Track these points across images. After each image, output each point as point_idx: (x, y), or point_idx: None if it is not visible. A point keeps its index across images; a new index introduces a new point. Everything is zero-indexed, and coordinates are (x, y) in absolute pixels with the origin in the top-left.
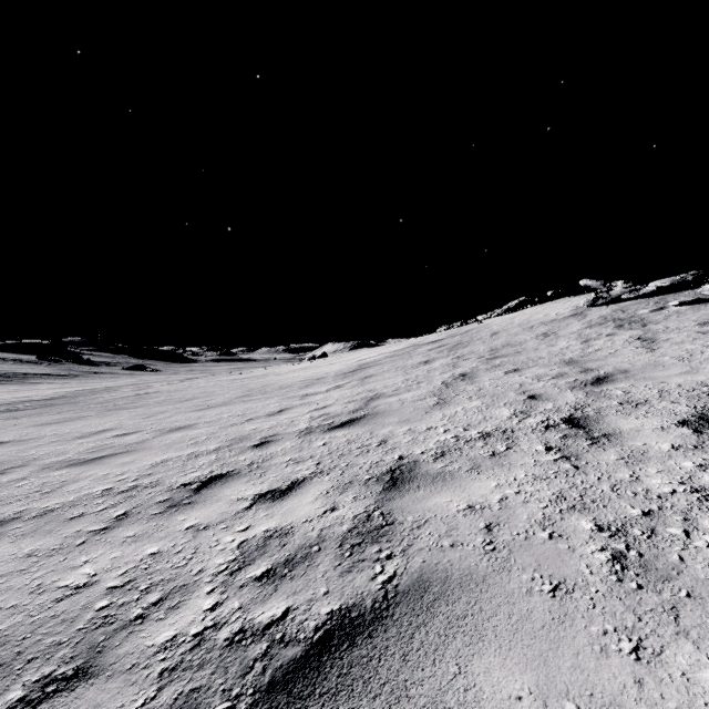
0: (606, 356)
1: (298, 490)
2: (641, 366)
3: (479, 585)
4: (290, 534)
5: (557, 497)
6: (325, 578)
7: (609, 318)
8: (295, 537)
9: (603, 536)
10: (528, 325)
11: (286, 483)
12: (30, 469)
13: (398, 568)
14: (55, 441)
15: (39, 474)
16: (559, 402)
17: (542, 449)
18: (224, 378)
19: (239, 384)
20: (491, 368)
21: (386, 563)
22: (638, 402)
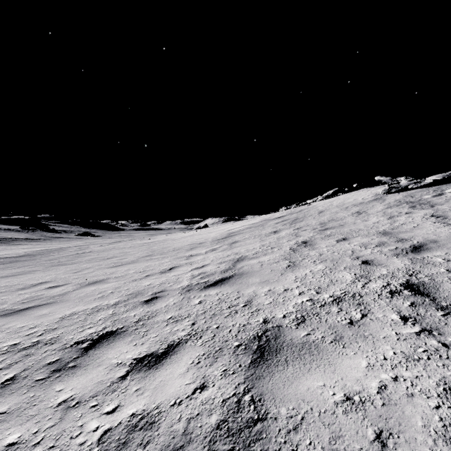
0: (412, 228)
1: (172, 356)
2: (446, 237)
3: None
4: (156, 424)
5: (445, 391)
6: None
7: (403, 201)
8: (159, 431)
9: None
10: (344, 206)
11: (163, 346)
12: None
13: None
14: (3, 292)
15: None
16: (391, 268)
17: (397, 318)
18: (137, 242)
19: (147, 247)
20: (324, 237)
21: None
22: None
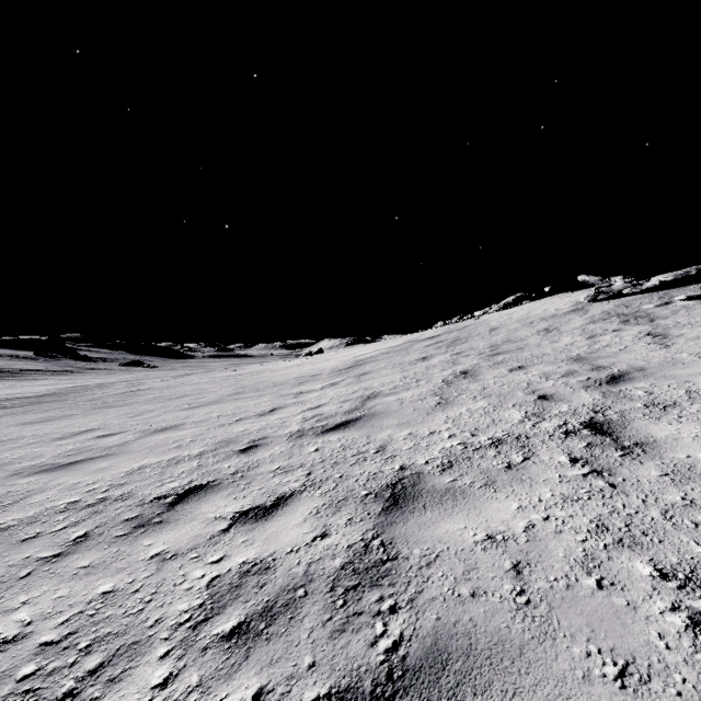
0: (616, 352)
1: (285, 507)
2: (658, 363)
3: (515, 662)
4: (271, 569)
5: (597, 527)
6: (310, 641)
7: (613, 313)
8: (276, 574)
9: (670, 587)
10: (528, 320)
11: (271, 498)
12: None
13: (405, 629)
14: (34, 442)
15: (6, 482)
16: (575, 404)
17: (565, 460)
18: (218, 374)
19: (233, 381)
20: (493, 365)
21: (389, 619)
22: (666, 404)
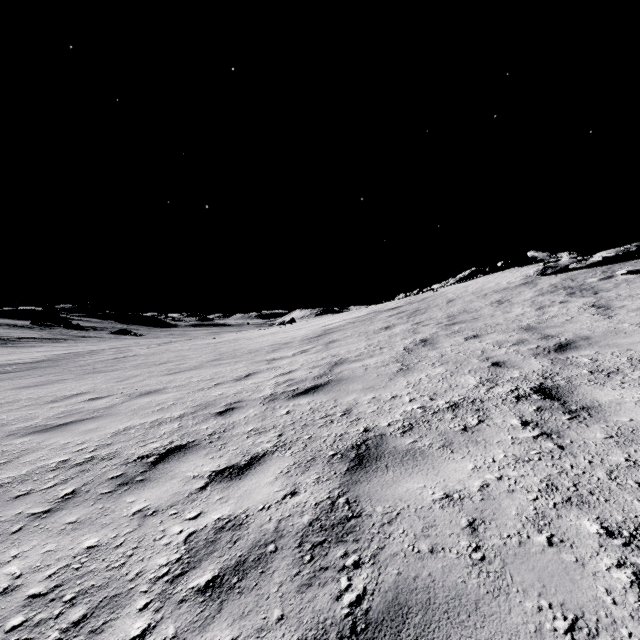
0: (563, 322)
1: (257, 467)
2: (602, 332)
3: (471, 616)
4: (244, 525)
5: (547, 486)
6: (279, 594)
7: (560, 286)
8: (249, 530)
9: (615, 545)
10: (482, 293)
11: (245, 458)
12: None
13: (368, 583)
14: (28, 405)
15: (2, 442)
16: (526, 370)
17: (517, 423)
18: (198, 342)
19: (212, 348)
20: (450, 334)
21: (353, 574)
22: (610, 371)
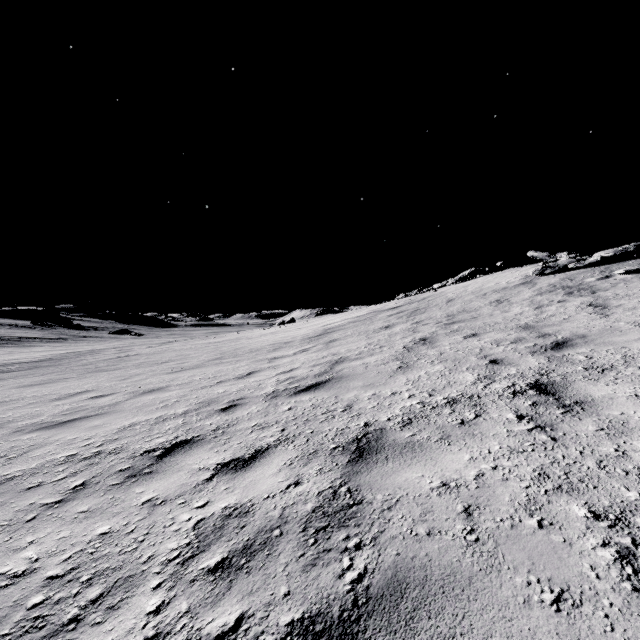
0: (561, 321)
1: (261, 459)
2: (598, 331)
3: (465, 590)
4: (250, 513)
5: (539, 475)
6: (285, 574)
7: (558, 286)
8: (255, 517)
9: (602, 526)
10: (481, 292)
11: (249, 451)
12: (2, 431)
13: (368, 563)
14: (33, 403)
15: (9, 438)
16: (523, 367)
17: (513, 417)
18: (199, 341)
19: (213, 348)
20: (450, 333)
21: (354, 555)
22: (604, 368)
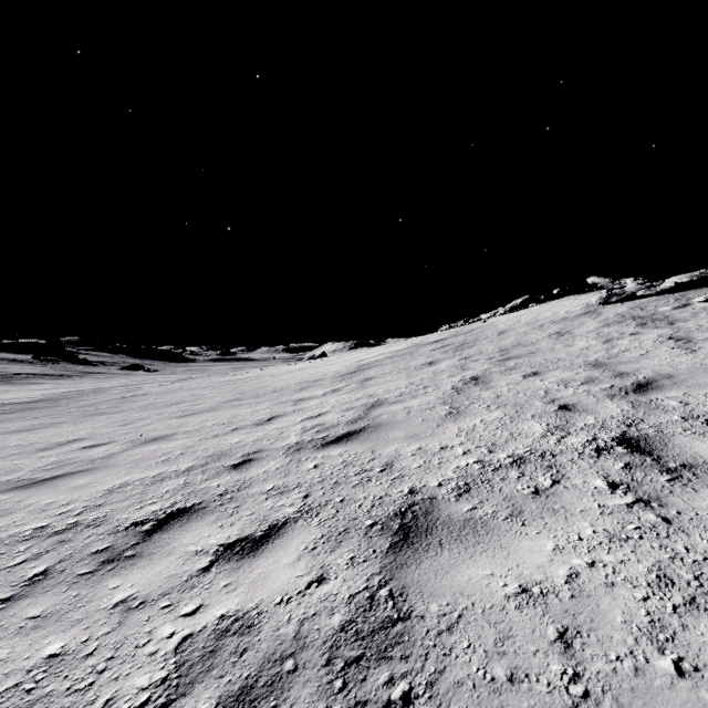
0: (638, 357)
1: (276, 540)
2: (687, 369)
3: None
4: (255, 628)
5: (659, 579)
6: None
7: (628, 316)
8: (261, 636)
9: None
10: (538, 323)
11: (262, 527)
12: None
13: None
14: (15, 454)
15: None
16: (602, 415)
17: (603, 485)
18: (217, 379)
19: (232, 387)
20: (505, 371)
21: None
22: (707, 417)
